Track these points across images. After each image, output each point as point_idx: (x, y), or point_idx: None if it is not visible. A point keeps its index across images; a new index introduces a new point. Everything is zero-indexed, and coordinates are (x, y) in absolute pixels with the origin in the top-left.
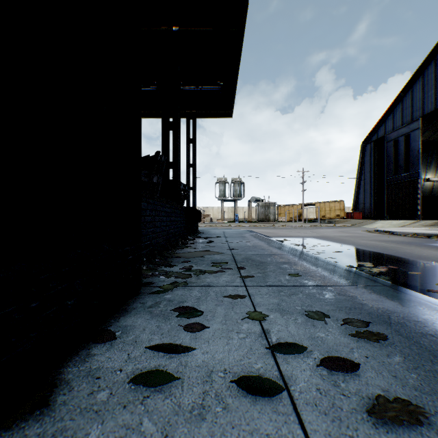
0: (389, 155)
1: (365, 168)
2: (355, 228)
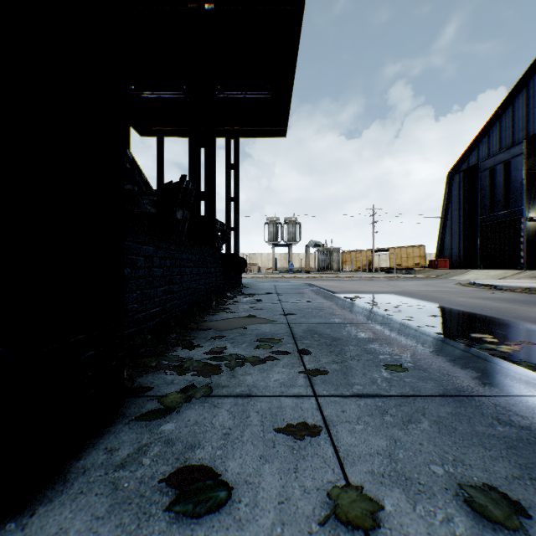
0: (483, 187)
1: (452, 205)
2: (442, 281)
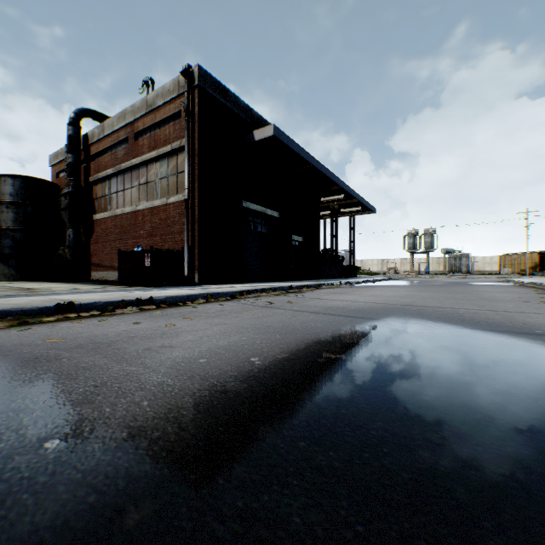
0: None
1: None
2: None
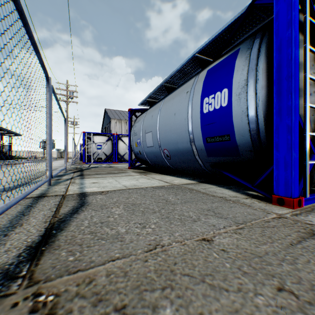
0: None
1: None
2: None
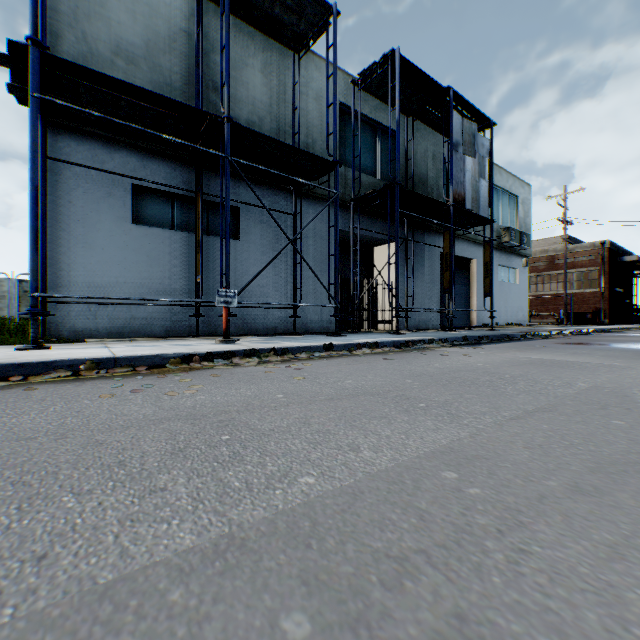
0: None
1: None
2: None
